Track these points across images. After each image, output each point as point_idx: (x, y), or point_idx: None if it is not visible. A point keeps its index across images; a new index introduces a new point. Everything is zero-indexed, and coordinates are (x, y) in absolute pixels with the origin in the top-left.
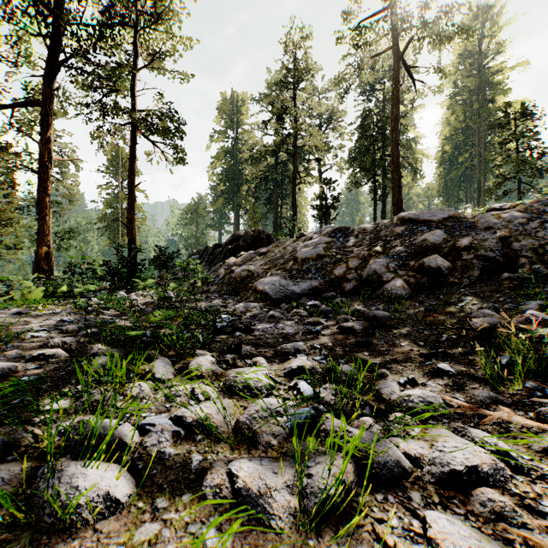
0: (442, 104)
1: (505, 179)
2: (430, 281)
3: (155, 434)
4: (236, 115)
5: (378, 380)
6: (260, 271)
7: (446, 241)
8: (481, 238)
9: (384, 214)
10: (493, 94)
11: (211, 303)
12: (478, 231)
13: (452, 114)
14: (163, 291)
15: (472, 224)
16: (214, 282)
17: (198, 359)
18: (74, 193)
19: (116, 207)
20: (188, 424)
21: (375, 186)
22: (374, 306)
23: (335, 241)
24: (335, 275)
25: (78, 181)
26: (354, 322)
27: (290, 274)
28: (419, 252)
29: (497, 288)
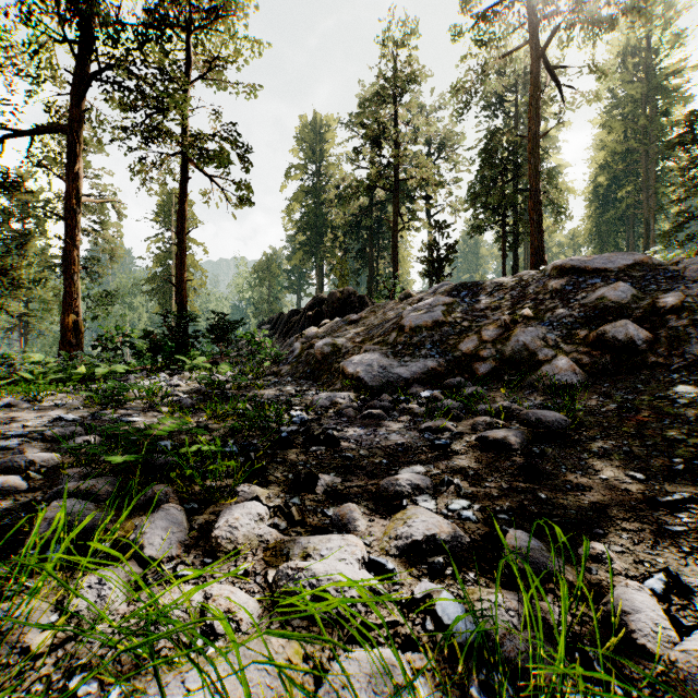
0: (594, 121)
1: (689, 218)
2: (615, 361)
3: None
4: (319, 144)
5: (593, 572)
6: (350, 346)
7: (637, 300)
8: (696, 293)
9: (516, 269)
10: (667, 104)
11: (279, 391)
12: (687, 283)
13: (609, 133)
14: (212, 374)
15: (674, 274)
16: (287, 361)
17: (232, 511)
18: (115, 248)
19: (168, 265)
20: None
21: (504, 231)
22: (528, 401)
23: (458, 301)
24: (461, 351)
25: (120, 233)
26: (506, 430)
27: (394, 350)
28: (594, 316)
29: None
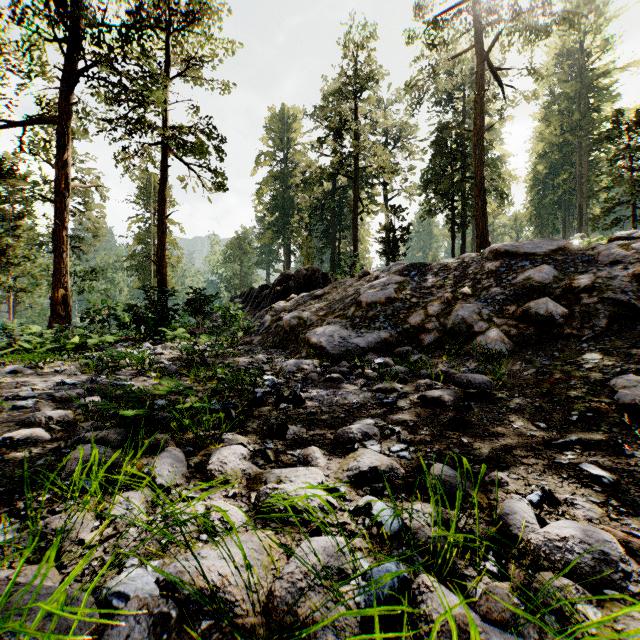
0: (534, 116)
1: (615, 204)
2: (538, 332)
3: (124, 621)
4: (287, 133)
5: (493, 492)
6: (314, 319)
7: (557, 280)
8: (606, 275)
9: (464, 248)
10: (598, 101)
11: (252, 359)
12: (600, 267)
13: (547, 126)
14: (193, 344)
15: (590, 258)
16: (258, 332)
17: (222, 452)
18: (99, 227)
19: (147, 243)
20: (185, 597)
21: (453, 214)
22: (464, 366)
23: (408, 280)
24: (410, 324)
25: (104, 213)
26: (442, 390)
27: (352, 322)
28: (522, 294)
29: (635, 342)
